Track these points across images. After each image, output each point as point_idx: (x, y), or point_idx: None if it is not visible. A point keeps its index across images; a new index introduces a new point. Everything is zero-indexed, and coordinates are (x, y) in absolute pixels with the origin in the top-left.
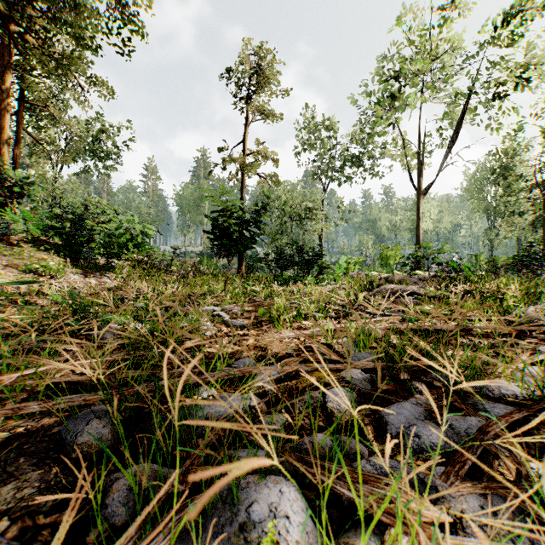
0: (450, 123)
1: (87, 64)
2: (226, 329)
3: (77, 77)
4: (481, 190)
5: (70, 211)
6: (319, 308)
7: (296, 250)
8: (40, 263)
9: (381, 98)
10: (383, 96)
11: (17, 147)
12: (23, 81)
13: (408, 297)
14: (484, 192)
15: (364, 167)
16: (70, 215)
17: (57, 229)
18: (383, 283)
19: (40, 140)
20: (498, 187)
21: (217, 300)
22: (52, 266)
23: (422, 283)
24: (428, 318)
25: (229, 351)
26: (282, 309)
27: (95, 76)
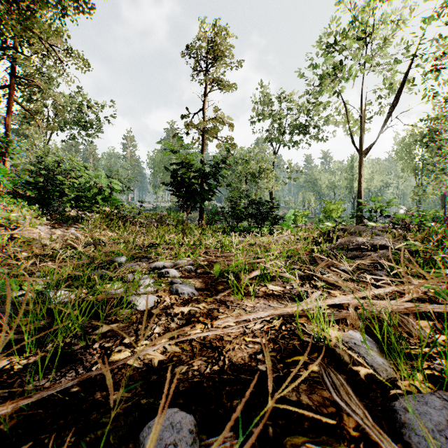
0: (390, 88)
1: (62, 36)
2: (167, 300)
3: (55, 50)
4: (410, 152)
5: (43, 167)
6: (283, 264)
7: (251, 204)
8: (2, 214)
9: (325, 70)
10: (327, 68)
11: (8, 115)
12: (14, 58)
13: (380, 251)
14: (412, 154)
15: (308, 133)
16: (43, 171)
17: (32, 184)
18: (345, 235)
19: (29, 110)
20: (425, 150)
21: (174, 251)
22: (13, 218)
23: (383, 235)
24: (420, 280)
25: (156, 360)
26: (241, 267)
27: (71, 48)
